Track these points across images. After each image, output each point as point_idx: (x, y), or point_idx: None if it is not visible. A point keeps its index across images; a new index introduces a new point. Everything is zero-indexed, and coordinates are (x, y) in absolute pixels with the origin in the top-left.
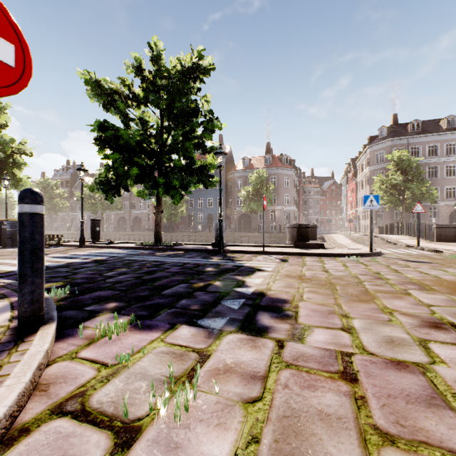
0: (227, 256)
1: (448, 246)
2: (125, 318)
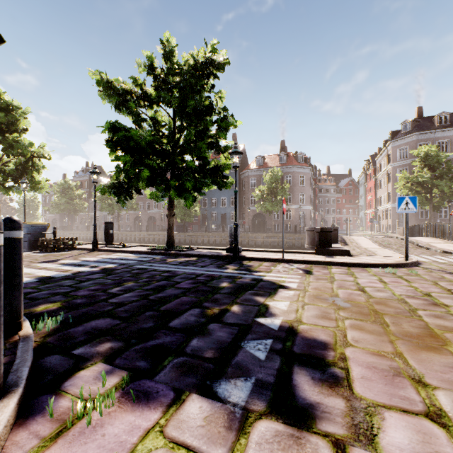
0: (243, 264)
1: None
2: (117, 375)
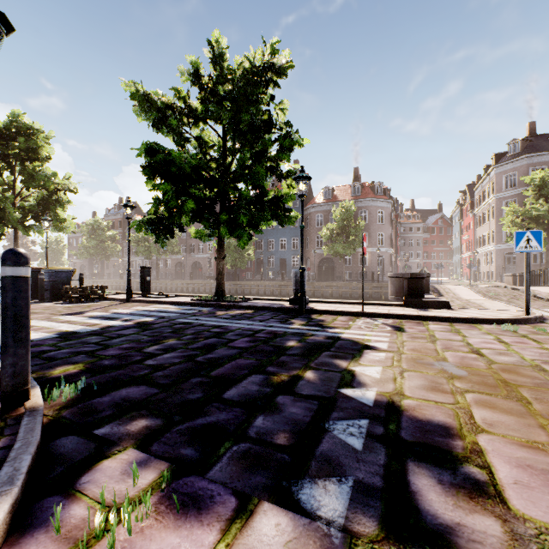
0: (313, 318)
1: None
2: (154, 468)
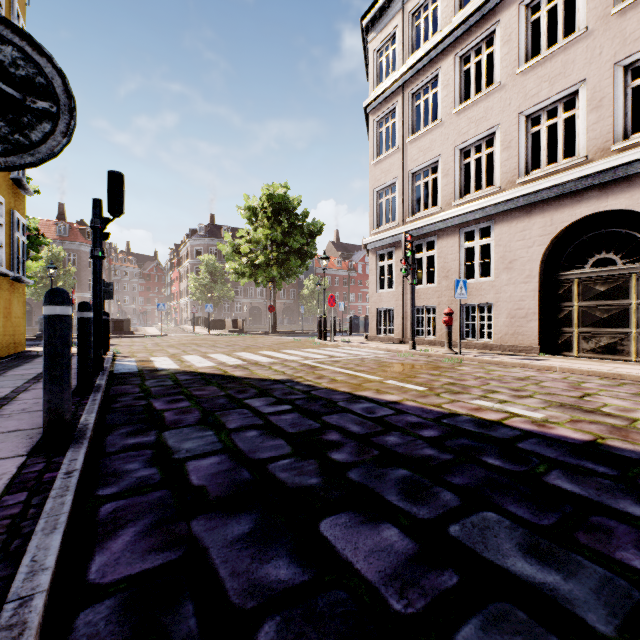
0: None
1: (212, 331)
2: None
